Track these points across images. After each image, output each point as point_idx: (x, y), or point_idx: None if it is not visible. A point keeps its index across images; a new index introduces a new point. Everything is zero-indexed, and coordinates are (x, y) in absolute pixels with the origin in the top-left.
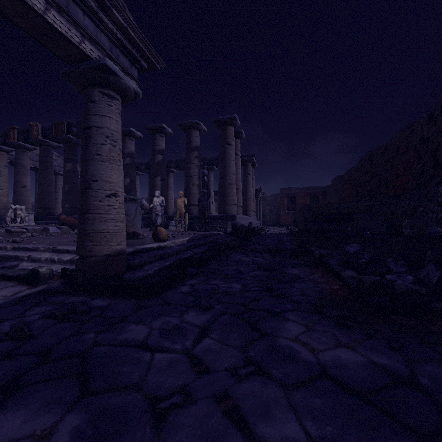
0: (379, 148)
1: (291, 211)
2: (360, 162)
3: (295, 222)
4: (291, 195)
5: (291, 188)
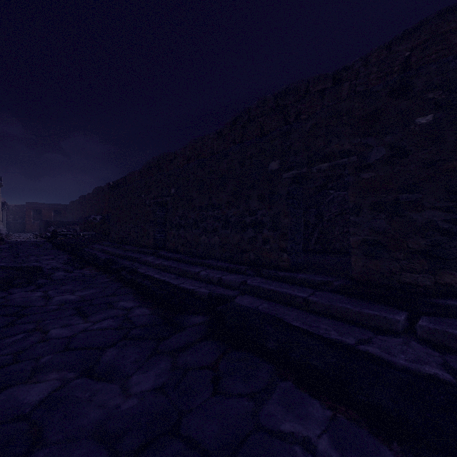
0: (84, 196)
1: (38, 221)
2: (79, 199)
3: (40, 229)
4: (38, 208)
5: (37, 203)
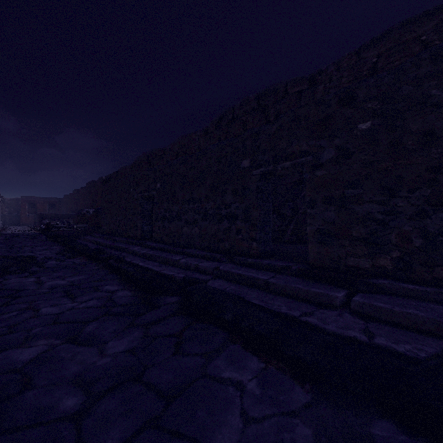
0: (78, 190)
1: (32, 214)
2: (73, 193)
3: (35, 222)
4: (32, 201)
5: (32, 196)
